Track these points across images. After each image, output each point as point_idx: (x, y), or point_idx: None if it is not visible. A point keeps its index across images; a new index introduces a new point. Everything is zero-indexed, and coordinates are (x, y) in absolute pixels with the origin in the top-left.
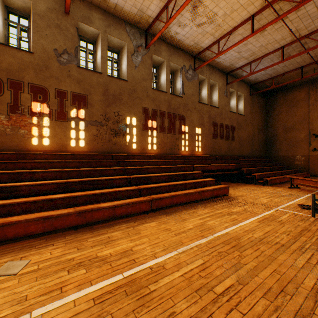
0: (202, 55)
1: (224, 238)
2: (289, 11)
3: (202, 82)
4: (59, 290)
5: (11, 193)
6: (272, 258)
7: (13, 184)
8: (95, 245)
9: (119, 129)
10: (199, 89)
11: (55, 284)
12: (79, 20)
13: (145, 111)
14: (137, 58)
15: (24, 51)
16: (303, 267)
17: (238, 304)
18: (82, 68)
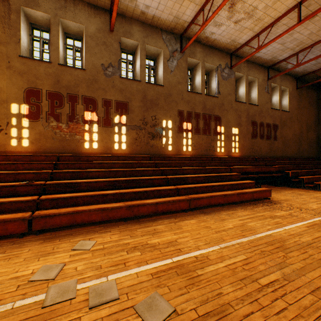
0: (239, 51)
1: (267, 239)
2: None
3: (239, 80)
4: (123, 264)
5: (74, 188)
6: None
7: (75, 181)
8: (144, 235)
9: (156, 132)
10: (236, 87)
11: (119, 260)
12: (121, 35)
13: (180, 114)
14: (173, 63)
15: (79, 69)
16: None
17: (284, 296)
18: (123, 78)
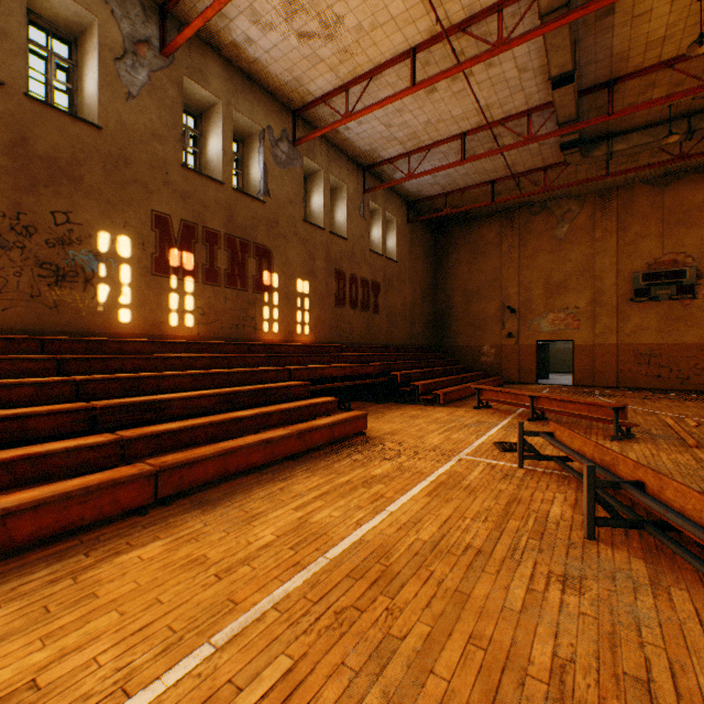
0: (312, 113)
1: (353, 560)
2: (478, 59)
3: (313, 177)
4: None
5: None
6: (462, 598)
7: None
8: None
9: (72, 264)
10: (307, 192)
11: None
12: None
13: (160, 223)
14: (136, 74)
15: None
16: (524, 608)
17: None
18: None
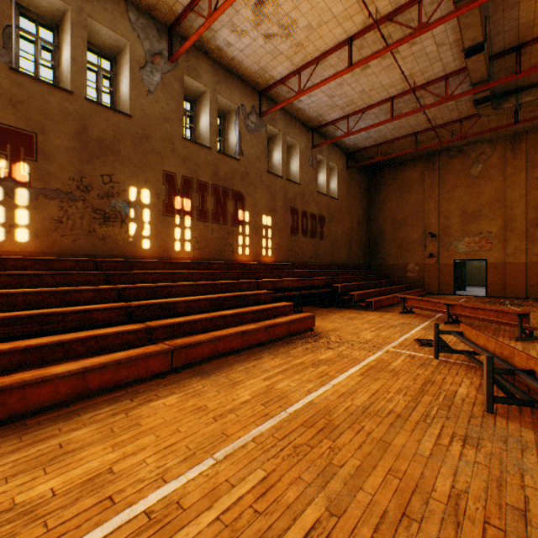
0: (273, 92)
1: (305, 415)
2: (402, 41)
3: (274, 139)
4: None
5: None
6: (385, 445)
7: None
8: (16, 474)
9: (113, 210)
10: (270, 150)
11: None
12: None
13: (168, 179)
14: (153, 77)
15: None
16: (432, 455)
17: None
18: (22, 75)
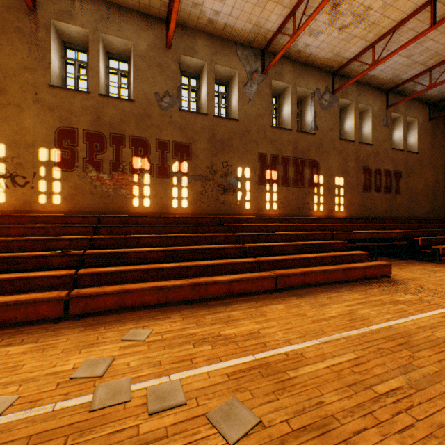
0: (345, 69)
1: (385, 333)
2: None
3: (345, 109)
4: (189, 361)
5: (121, 259)
6: None
7: (122, 250)
8: (214, 323)
9: (228, 184)
10: (341, 120)
11: (184, 355)
12: (182, 53)
13: (261, 158)
14: (251, 89)
15: (125, 101)
16: None
17: (409, 409)
18: (184, 111)
